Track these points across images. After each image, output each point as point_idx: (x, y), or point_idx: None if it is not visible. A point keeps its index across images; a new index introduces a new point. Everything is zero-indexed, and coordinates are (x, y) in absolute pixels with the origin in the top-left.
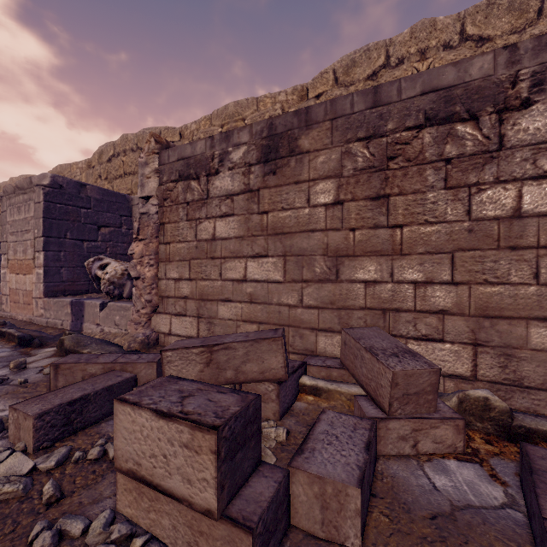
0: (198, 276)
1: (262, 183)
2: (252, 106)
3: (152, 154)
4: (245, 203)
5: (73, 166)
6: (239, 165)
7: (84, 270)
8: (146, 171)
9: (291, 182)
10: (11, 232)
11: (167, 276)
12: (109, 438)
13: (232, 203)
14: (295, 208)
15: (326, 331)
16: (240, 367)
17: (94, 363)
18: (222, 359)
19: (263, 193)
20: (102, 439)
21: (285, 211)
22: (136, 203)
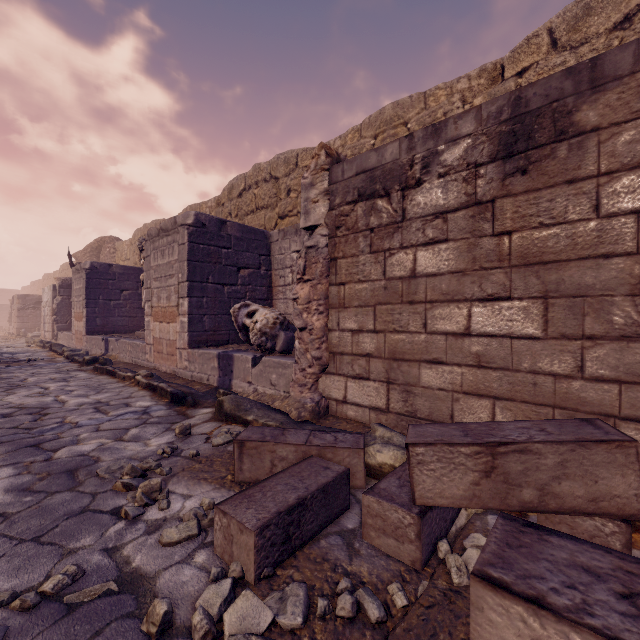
0: (388, 327)
1: (500, 189)
2: (418, 104)
3: (320, 171)
4: (468, 222)
5: (202, 205)
6: (457, 168)
7: (224, 318)
8: (311, 194)
9: (558, 182)
10: (155, 278)
11: (340, 326)
12: (347, 573)
13: (444, 224)
14: (567, 221)
15: (637, 421)
16: (549, 485)
17: (285, 443)
18: (514, 468)
19: (502, 204)
20: (344, 579)
21: (547, 228)
22: (275, 240)
